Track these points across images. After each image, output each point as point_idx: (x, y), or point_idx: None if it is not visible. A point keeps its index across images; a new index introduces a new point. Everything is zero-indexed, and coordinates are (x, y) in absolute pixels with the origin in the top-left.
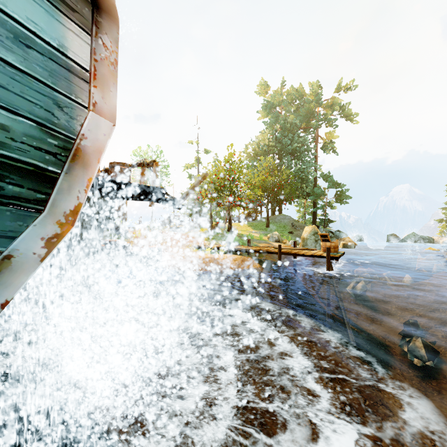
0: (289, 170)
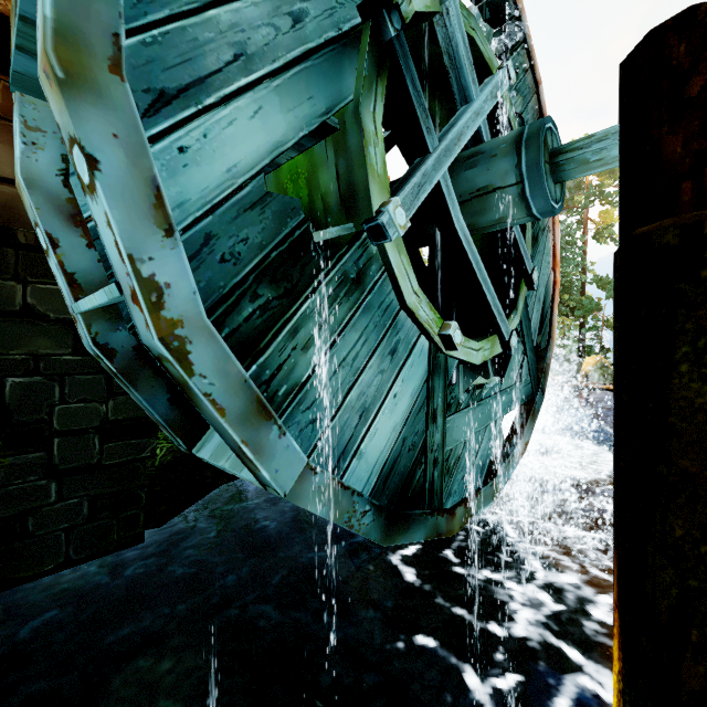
0: None
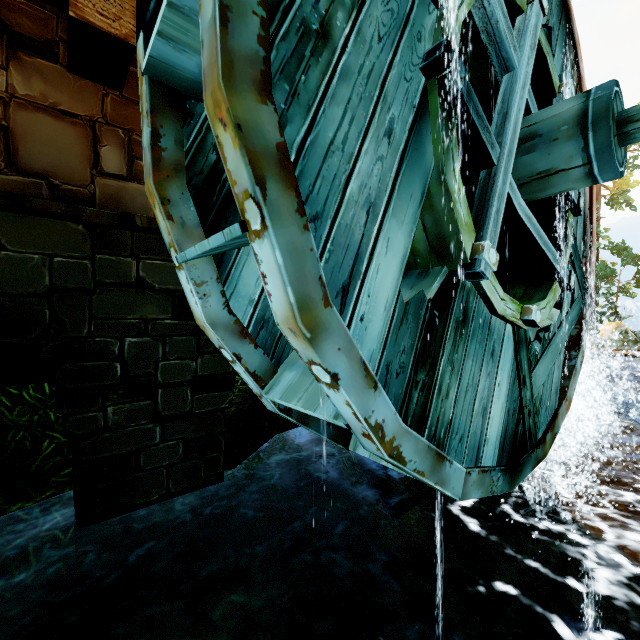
0: None
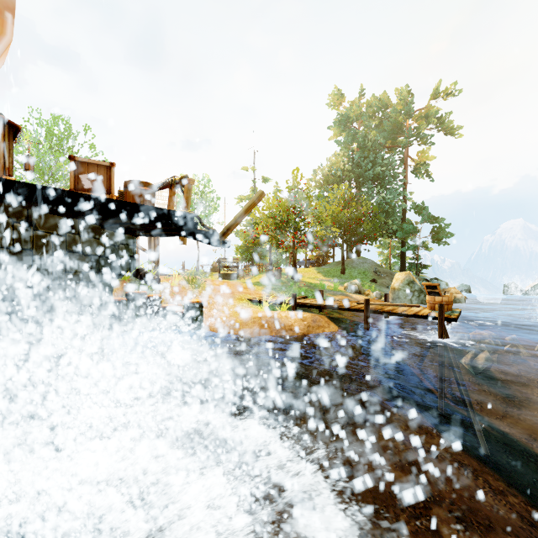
0: (370, 200)
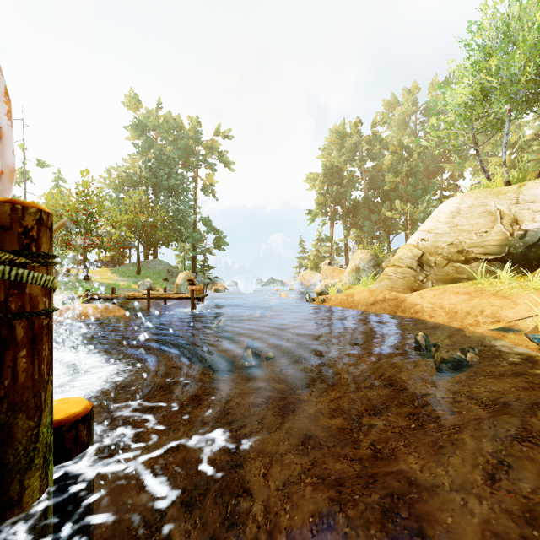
0: (166, 208)
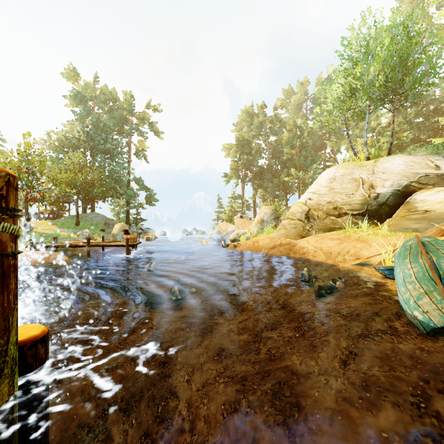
0: (102, 168)
